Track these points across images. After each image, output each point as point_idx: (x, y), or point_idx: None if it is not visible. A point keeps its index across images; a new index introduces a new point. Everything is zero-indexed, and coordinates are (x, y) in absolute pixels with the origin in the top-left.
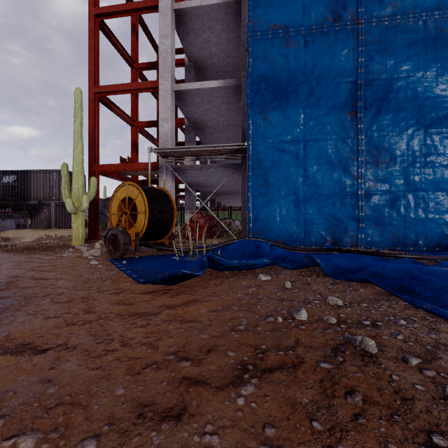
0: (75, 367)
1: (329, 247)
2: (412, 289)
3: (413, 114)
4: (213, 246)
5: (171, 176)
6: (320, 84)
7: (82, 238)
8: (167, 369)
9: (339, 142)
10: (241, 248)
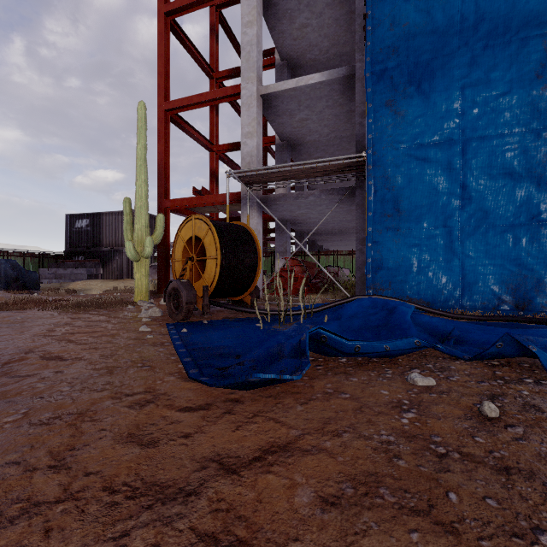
0: None
1: (507, 312)
2: None
3: None
4: (315, 308)
5: (256, 210)
6: (490, 46)
7: (145, 292)
8: None
9: (526, 137)
10: (361, 312)
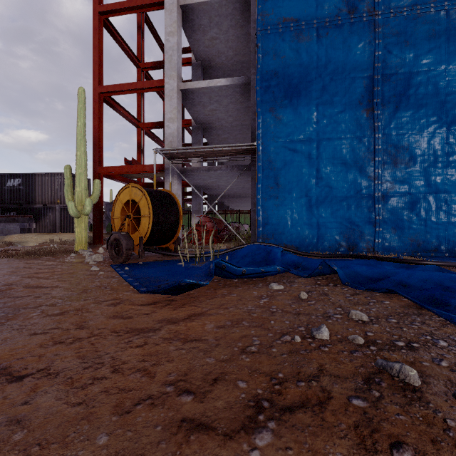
0: (52, 401)
1: (343, 252)
2: (446, 302)
3: (434, 110)
4: (220, 252)
5: (177, 178)
6: (334, 80)
7: (85, 242)
8: (164, 406)
9: (354, 141)
10: (251, 253)
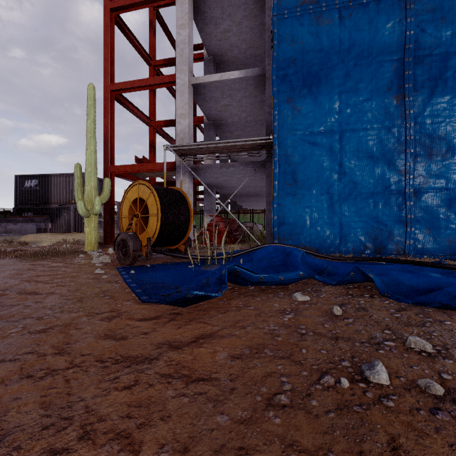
0: None
1: (369, 255)
2: None
3: None
4: (234, 253)
5: (188, 177)
6: (358, 65)
7: (95, 243)
8: None
9: (382, 132)
10: (267, 256)
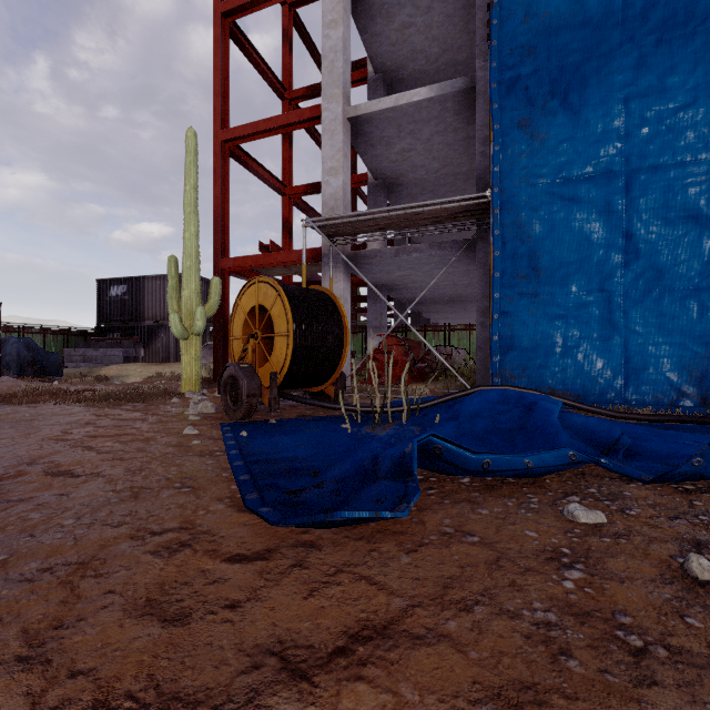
0: None
1: (690, 409)
2: None
3: None
4: (422, 403)
5: (342, 271)
6: (666, 40)
7: (196, 379)
8: None
9: None
10: (487, 409)
